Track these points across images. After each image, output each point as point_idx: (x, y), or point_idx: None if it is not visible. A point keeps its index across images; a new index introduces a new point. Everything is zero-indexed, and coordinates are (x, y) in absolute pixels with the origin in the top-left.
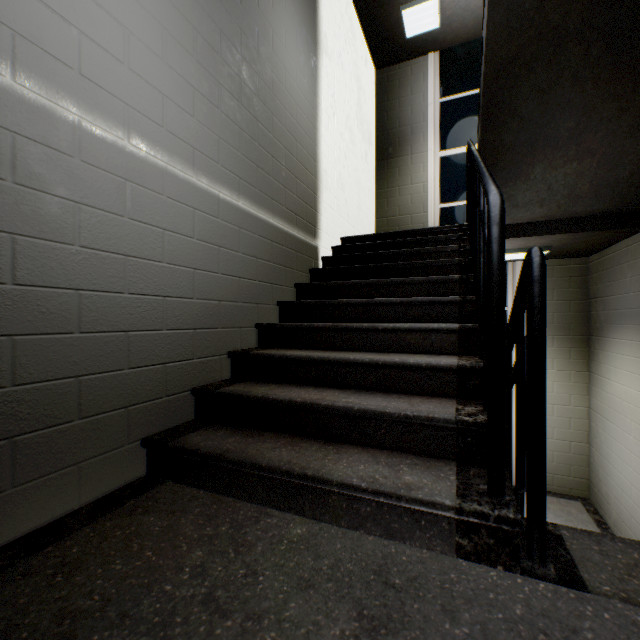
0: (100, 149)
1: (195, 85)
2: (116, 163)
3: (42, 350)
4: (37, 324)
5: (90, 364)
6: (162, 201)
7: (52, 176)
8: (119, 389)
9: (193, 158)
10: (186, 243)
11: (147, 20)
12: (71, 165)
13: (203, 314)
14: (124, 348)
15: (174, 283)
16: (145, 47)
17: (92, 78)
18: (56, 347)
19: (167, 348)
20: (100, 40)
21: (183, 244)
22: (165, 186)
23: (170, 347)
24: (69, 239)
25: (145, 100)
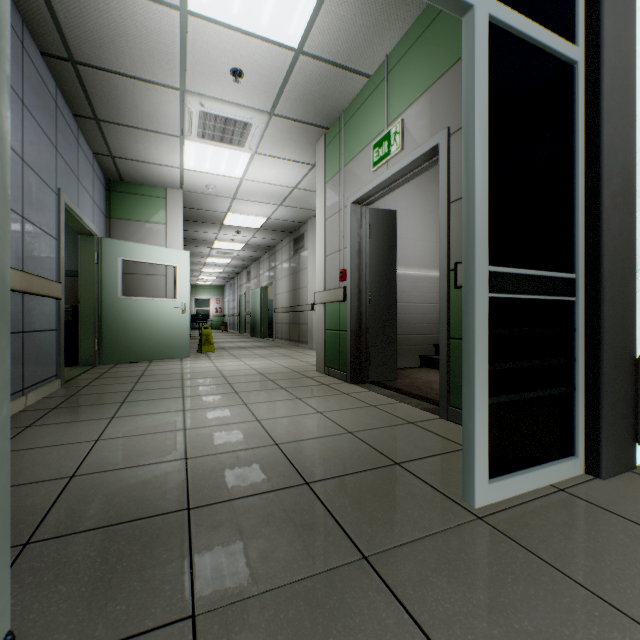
0: (409, 277)
1: (434, 242)
2: (413, 279)
3: (399, 328)
4: (398, 322)
5: (407, 332)
6: (424, 285)
7: (400, 288)
8: (413, 340)
9: (434, 267)
10: (431, 296)
11: (420, 233)
12: (404, 284)
13: (437, 319)
14: (414, 329)
15: (428, 309)
16: (419, 242)
17: (408, 260)
18: (401, 328)
19: (425, 330)
20: (409, 249)
21: (430, 296)
22: (425, 280)
23: (426, 330)
24: (403, 302)
25: (419, 257)
